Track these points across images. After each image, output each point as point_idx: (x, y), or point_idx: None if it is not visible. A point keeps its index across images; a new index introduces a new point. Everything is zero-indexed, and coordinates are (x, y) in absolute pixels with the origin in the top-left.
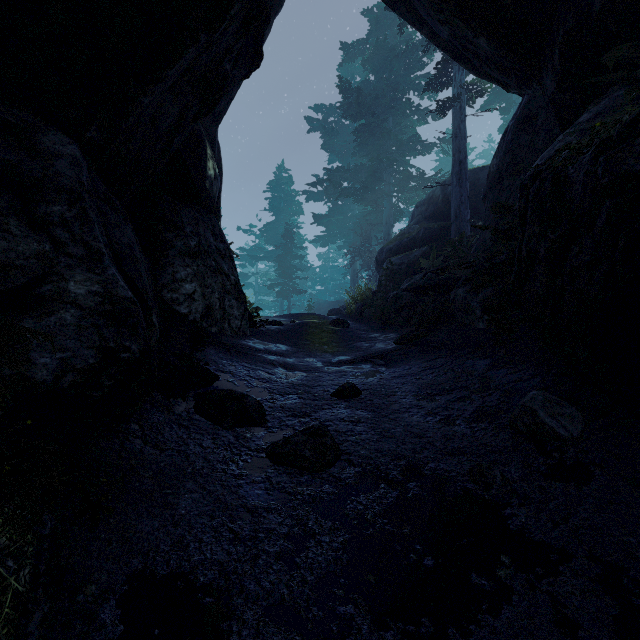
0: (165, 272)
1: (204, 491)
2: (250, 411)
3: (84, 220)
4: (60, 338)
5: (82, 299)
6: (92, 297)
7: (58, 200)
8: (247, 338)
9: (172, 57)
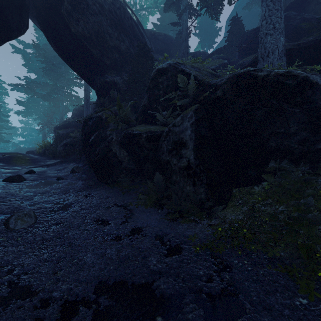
0: None
1: None
2: None
3: None
4: None
5: None
6: None
7: None
8: None
9: None
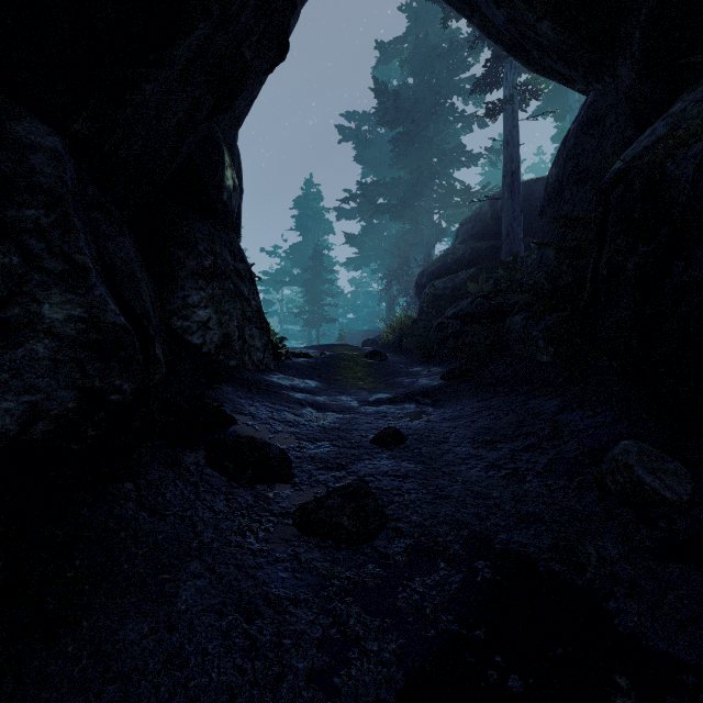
0: (175, 296)
1: (213, 575)
2: (273, 464)
3: (66, 228)
4: (29, 376)
5: (59, 326)
6: (73, 324)
7: (32, 202)
8: (271, 373)
9: (178, 33)
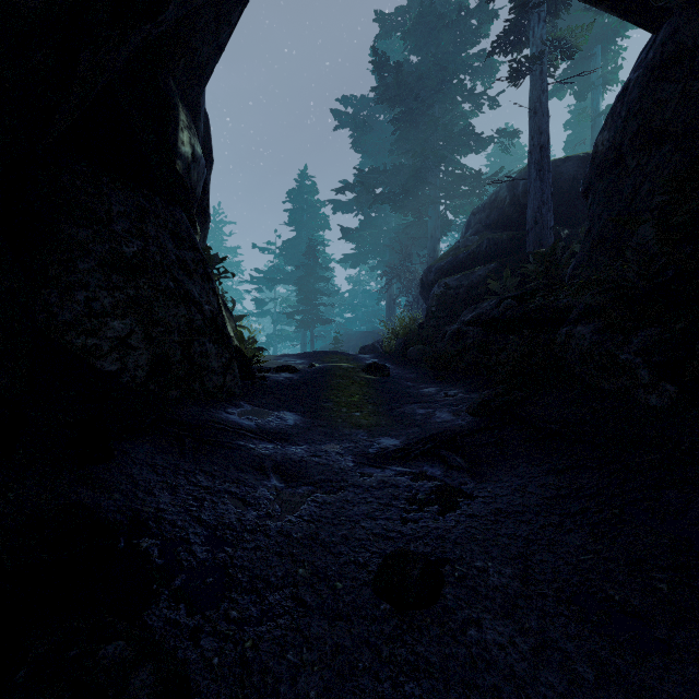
0: (70, 299)
1: None
2: None
3: None
4: None
5: None
6: None
7: None
8: (232, 404)
9: None
